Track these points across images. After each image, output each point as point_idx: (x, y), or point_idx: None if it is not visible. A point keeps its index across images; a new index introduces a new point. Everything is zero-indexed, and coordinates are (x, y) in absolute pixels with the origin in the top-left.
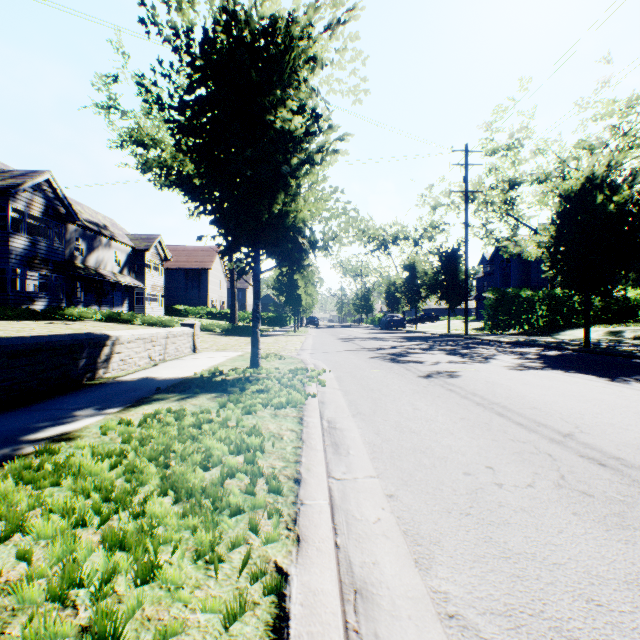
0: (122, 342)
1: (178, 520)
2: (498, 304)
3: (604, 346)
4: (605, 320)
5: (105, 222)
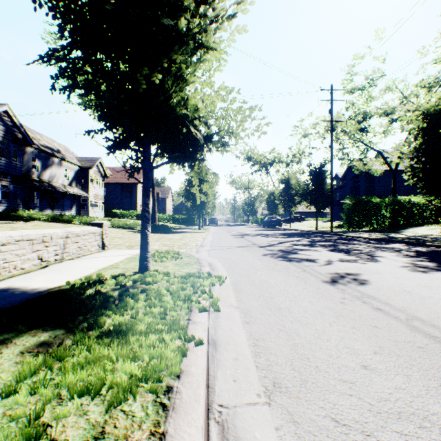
0: None
1: None
2: (354, 208)
3: None
4: (435, 220)
5: (59, 148)
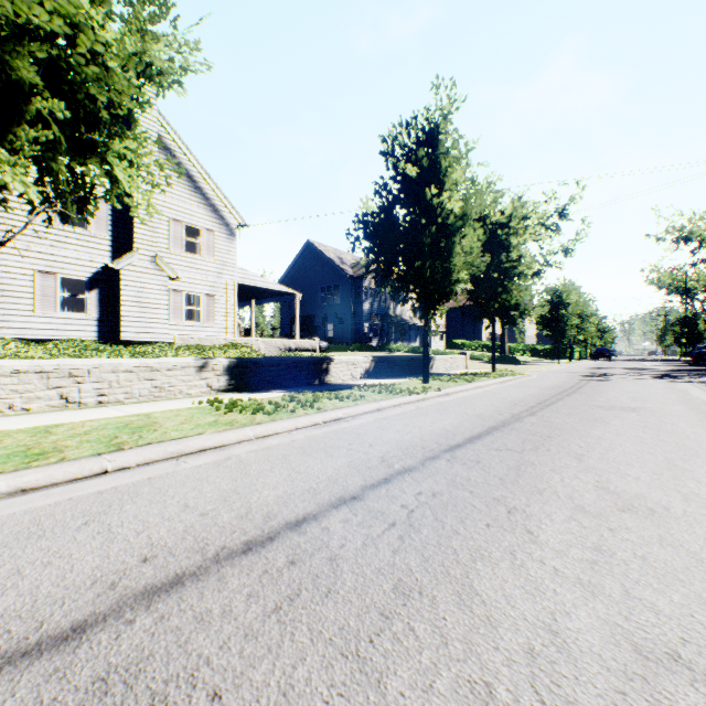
0: (436, 360)
1: (459, 380)
2: None
3: None
4: None
5: None
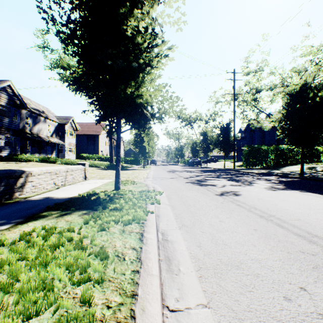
0: (34, 175)
1: None
2: (250, 153)
3: (310, 175)
4: (304, 161)
5: (43, 109)
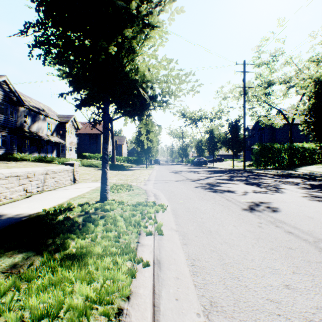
0: None
1: None
2: (261, 152)
3: None
4: (321, 161)
5: (44, 107)
